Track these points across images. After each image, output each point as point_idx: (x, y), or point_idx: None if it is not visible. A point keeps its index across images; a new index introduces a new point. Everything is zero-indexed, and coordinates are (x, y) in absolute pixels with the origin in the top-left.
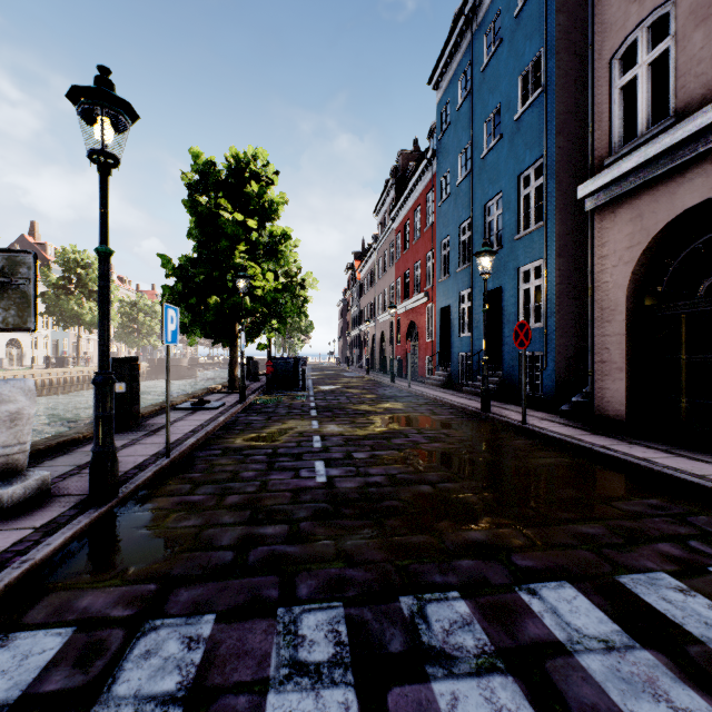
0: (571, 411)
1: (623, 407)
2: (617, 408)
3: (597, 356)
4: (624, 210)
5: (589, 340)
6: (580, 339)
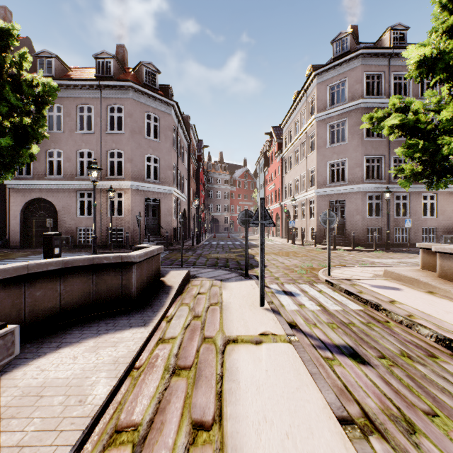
0: (1, 246)
1: (20, 242)
2: (18, 242)
3: (11, 229)
4: (20, 192)
5: (9, 224)
6: None
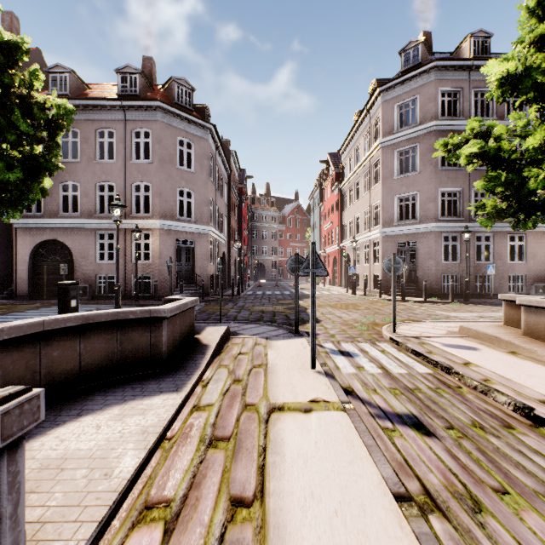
0: (6, 296)
1: (28, 292)
2: (26, 292)
3: (19, 276)
4: (29, 233)
5: (15, 271)
6: (5, 269)
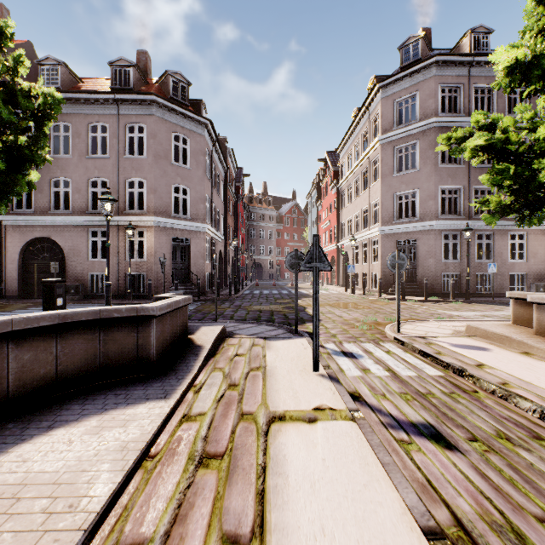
0: None
1: (18, 291)
2: (16, 291)
3: (8, 275)
4: (19, 230)
5: (5, 270)
6: None
